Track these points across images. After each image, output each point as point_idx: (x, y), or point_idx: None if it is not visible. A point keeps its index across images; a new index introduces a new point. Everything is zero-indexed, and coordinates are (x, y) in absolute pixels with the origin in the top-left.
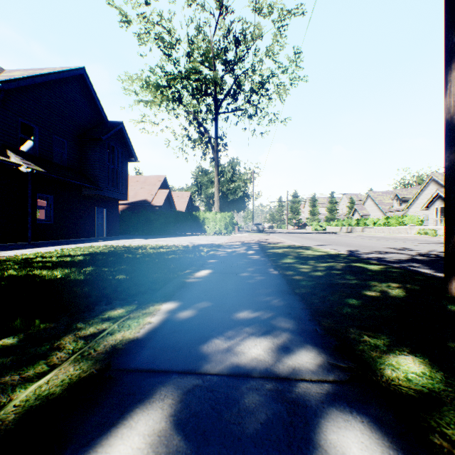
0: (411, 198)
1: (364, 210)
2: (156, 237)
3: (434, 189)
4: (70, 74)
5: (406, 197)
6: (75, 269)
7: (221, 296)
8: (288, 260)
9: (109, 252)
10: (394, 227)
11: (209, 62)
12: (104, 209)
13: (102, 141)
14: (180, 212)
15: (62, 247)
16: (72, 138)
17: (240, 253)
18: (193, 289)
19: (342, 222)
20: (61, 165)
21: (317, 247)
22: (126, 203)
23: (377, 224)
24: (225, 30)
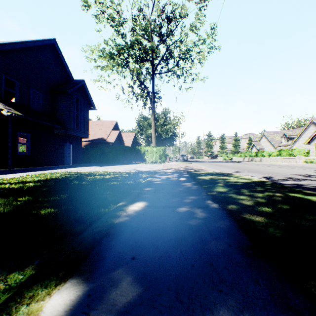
0: (296, 136)
1: (260, 145)
2: (108, 165)
3: (313, 129)
4: (44, 43)
5: (292, 135)
6: (11, 199)
7: (157, 260)
8: (220, 188)
9: (62, 178)
10: (285, 157)
11: (148, 36)
12: (70, 144)
13: (69, 93)
14: (126, 147)
15: (30, 173)
16: (45, 91)
17: (173, 180)
18: (118, 241)
19: (244, 154)
20: (37, 111)
21: (235, 173)
22: (88, 140)
23: (271, 155)
24: (159, 11)
